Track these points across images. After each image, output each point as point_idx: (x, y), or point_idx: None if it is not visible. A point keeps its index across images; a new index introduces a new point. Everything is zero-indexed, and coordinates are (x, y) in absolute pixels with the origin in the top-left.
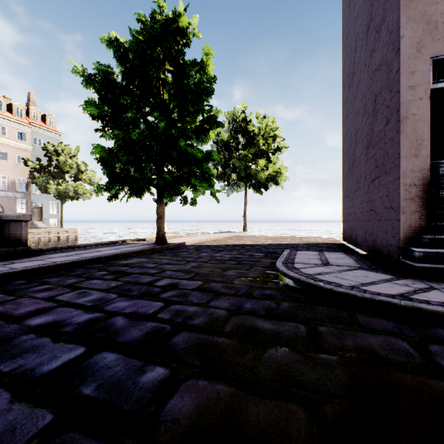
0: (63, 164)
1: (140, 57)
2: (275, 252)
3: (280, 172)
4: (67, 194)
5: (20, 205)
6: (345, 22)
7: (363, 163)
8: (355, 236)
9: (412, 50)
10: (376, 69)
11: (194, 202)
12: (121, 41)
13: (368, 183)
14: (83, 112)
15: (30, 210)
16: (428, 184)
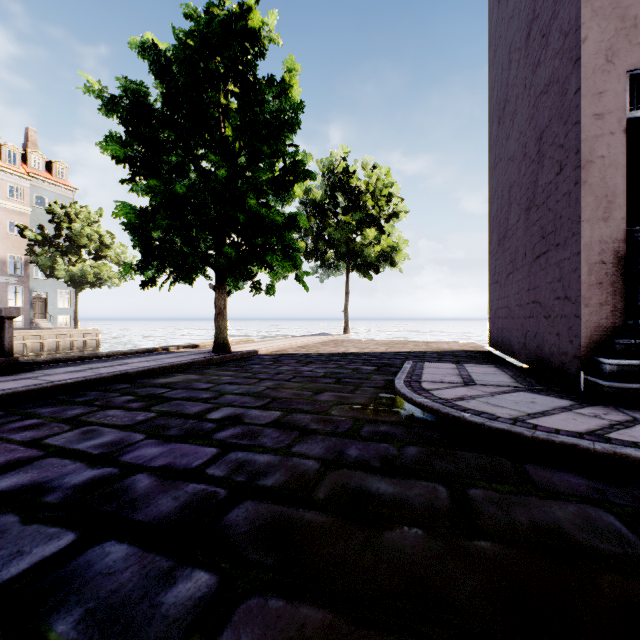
0: (78, 235)
1: (189, 71)
2: (391, 364)
3: (398, 247)
4: (84, 279)
5: (13, 295)
6: (493, 27)
7: (522, 232)
8: (509, 341)
9: (599, 59)
10: (542, 91)
11: (271, 290)
12: (161, 48)
13: (530, 262)
14: (102, 152)
15: (28, 302)
16: (623, 263)
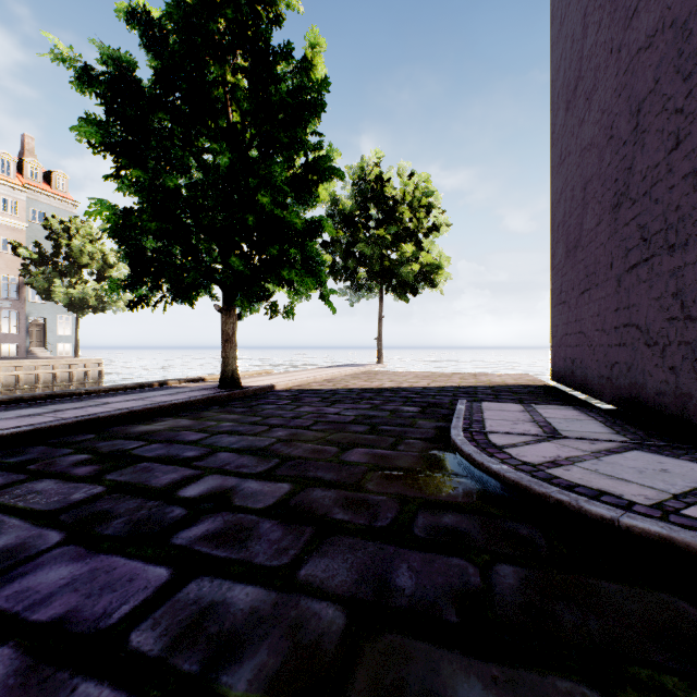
0: (78, 253)
1: (185, 38)
2: (438, 403)
3: (439, 265)
4: (85, 302)
5: (7, 321)
6: None
7: (605, 237)
8: (583, 375)
9: None
10: (642, 47)
11: (290, 312)
12: (156, 16)
13: (619, 274)
14: (78, 140)
15: (23, 329)
16: None
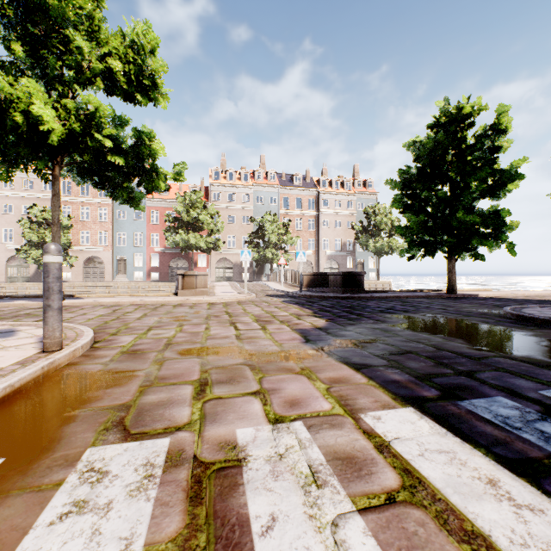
0: (379, 223)
1: (428, 157)
2: None
3: None
4: (382, 250)
5: (348, 262)
6: None
7: None
8: None
9: None
10: None
11: (483, 257)
12: (417, 140)
13: None
14: (391, 204)
15: (354, 265)
16: None
